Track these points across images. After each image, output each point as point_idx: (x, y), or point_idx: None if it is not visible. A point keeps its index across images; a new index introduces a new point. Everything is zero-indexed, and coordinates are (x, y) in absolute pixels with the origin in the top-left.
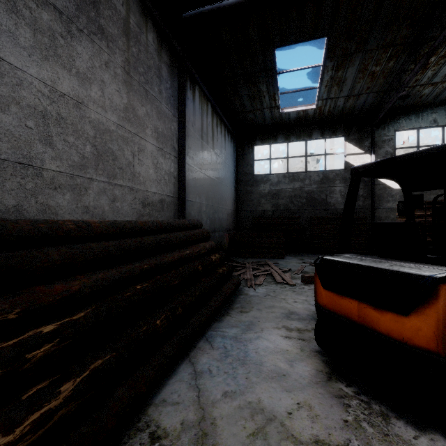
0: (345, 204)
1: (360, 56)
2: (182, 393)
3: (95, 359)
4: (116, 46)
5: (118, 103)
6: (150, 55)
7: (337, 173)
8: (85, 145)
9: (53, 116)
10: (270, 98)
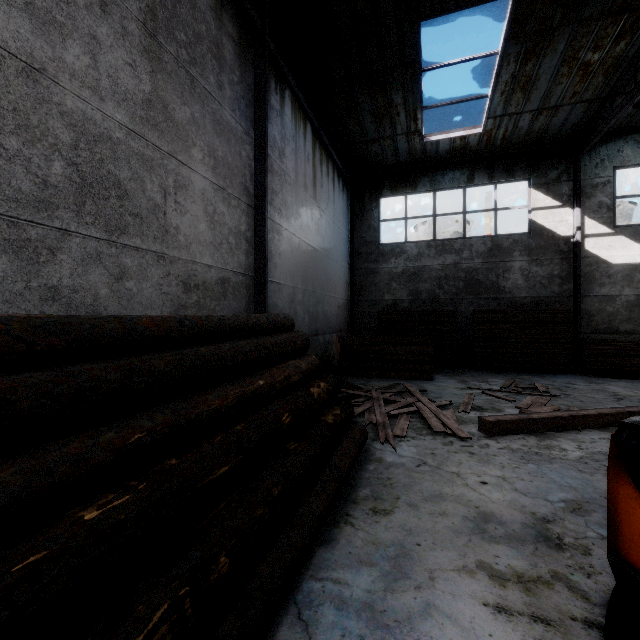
0: None
1: (568, 32)
2: None
3: None
4: None
5: (130, 88)
6: (201, 14)
7: (516, 239)
8: (49, 161)
9: None
10: (408, 116)
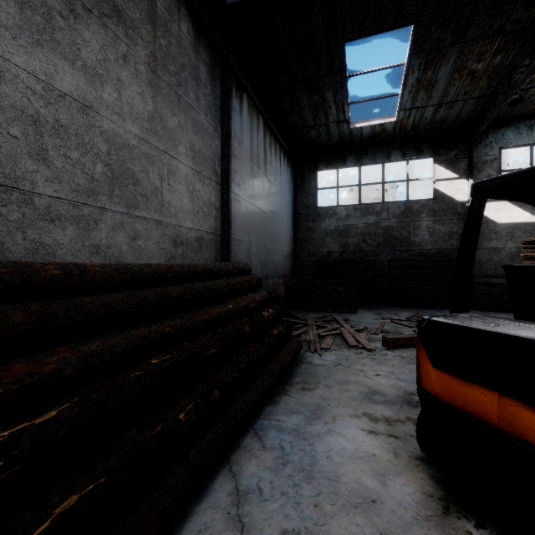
0: (462, 239)
1: (457, 49)
2: (215, 532)
3: (67, 495)
4: (137, 35)
5: (140, 110)
6: (184, 50)
7: (423, 203)
8: (94, 164)
9: (49, 123)
10: (338, 109)
